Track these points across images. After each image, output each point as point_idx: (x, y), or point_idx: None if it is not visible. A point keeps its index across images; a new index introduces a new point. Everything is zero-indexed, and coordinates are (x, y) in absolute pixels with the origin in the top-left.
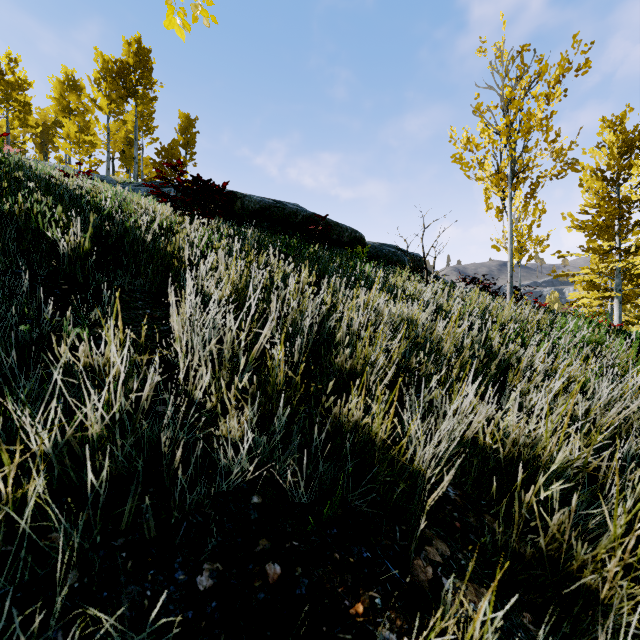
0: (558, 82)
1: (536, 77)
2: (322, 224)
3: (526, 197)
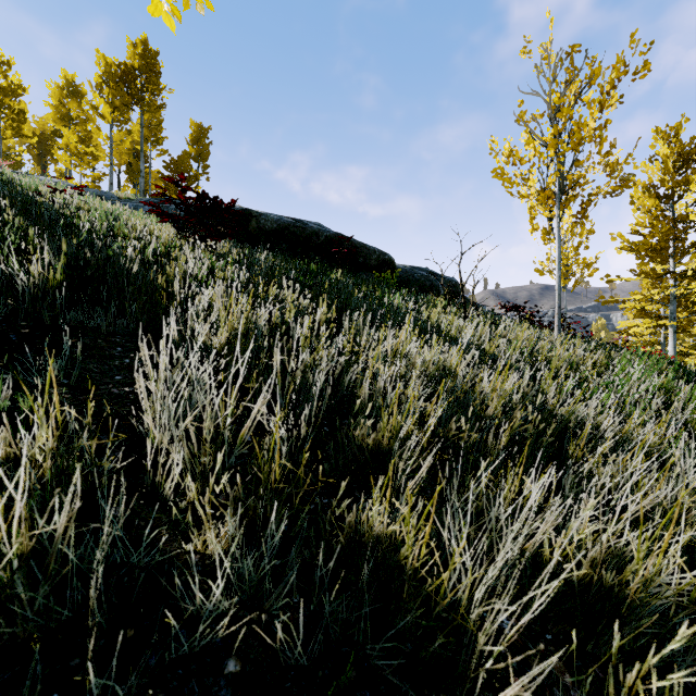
0: (613, 87)
1: (588, 81)
2: (347, 246)
3: (576, 217)
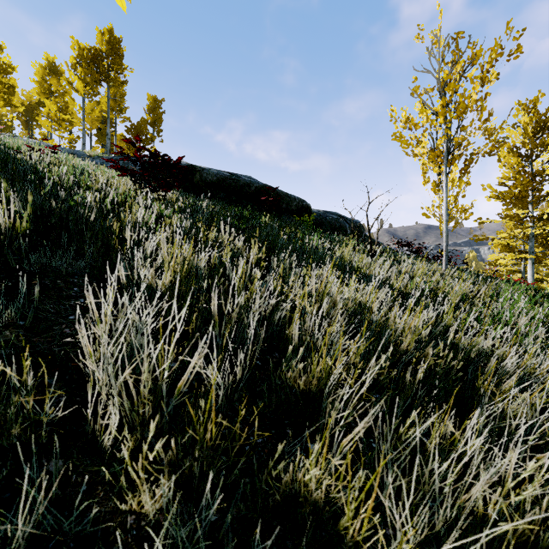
0: (491, 66)
1: (471, 61)
2: (273, 194)
3: (460, 172)
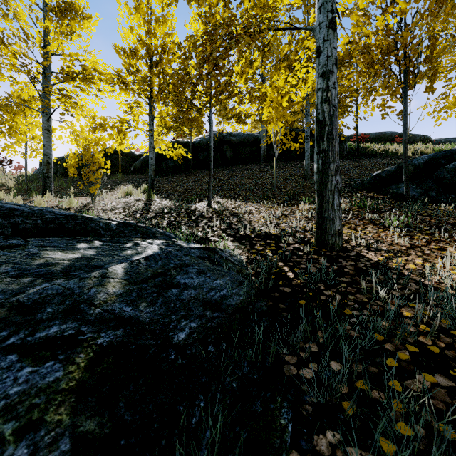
0: None
1: None
2: None
3: None
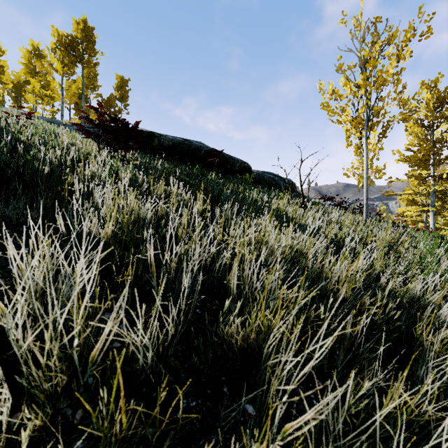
0: (405, 45)
1: (388, 41)
2: (219, 157)
3: (379, 137)
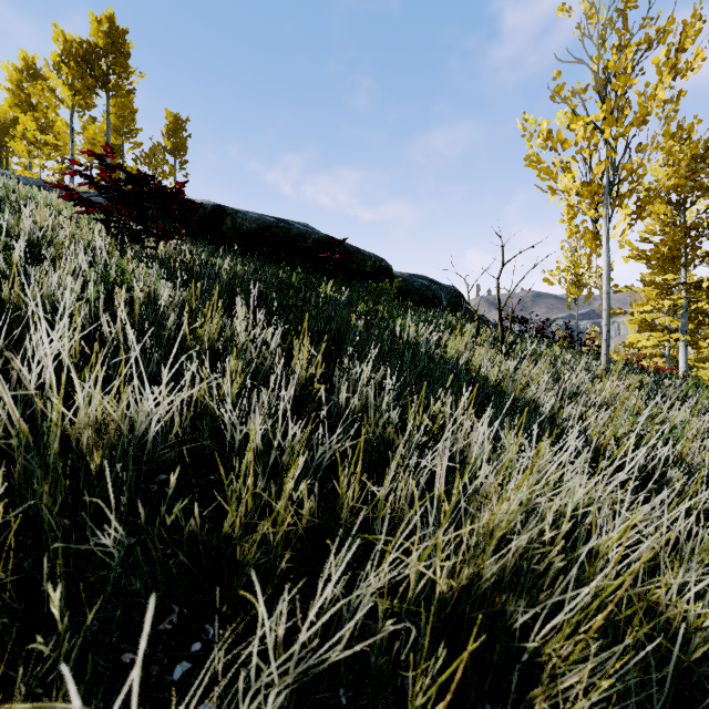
0: (683, 50)
1: (651, 42)
2: (339, 250)
3: (630, 218)
